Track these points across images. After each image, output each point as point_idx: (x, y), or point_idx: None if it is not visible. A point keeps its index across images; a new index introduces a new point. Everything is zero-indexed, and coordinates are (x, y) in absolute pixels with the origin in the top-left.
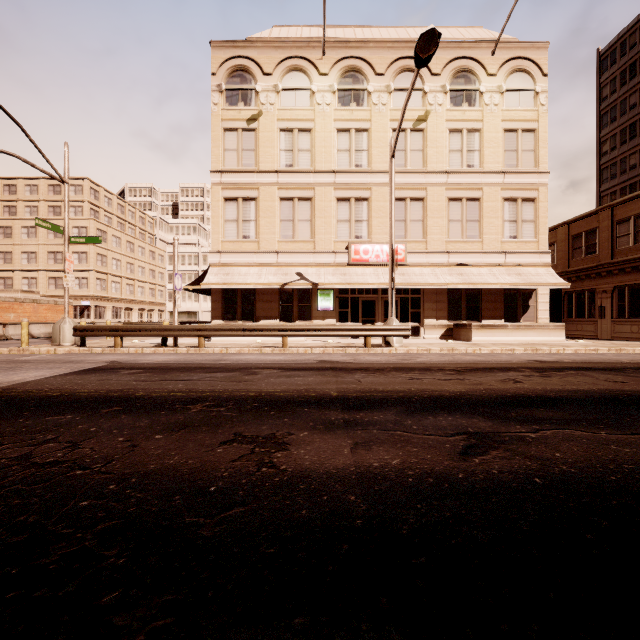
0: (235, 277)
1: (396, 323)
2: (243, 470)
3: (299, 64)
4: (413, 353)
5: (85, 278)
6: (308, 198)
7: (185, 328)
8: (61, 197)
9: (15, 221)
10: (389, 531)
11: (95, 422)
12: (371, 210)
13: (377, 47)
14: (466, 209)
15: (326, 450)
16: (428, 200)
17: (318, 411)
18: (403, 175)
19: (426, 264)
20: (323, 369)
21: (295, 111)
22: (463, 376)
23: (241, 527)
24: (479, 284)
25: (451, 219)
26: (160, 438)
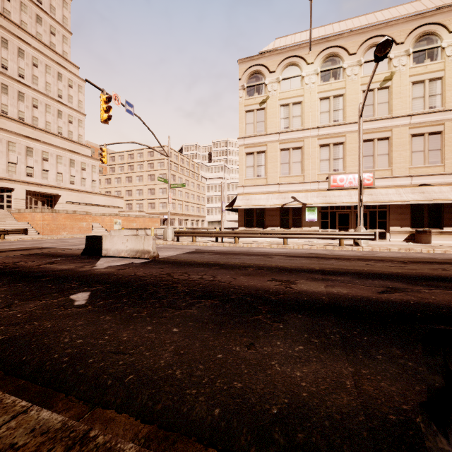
0: (252, 201)
1: (363, 230)
2: (280, 288)
3: (293, 61)
4: (375, 251)
5: (165, 203)
6: (299, 147)
7: (228, 232)
8: (154, 158)
9: (133, 173)
10: (336, 305)
11: (214, 271)
12: (345, 150)
13: (350, 35)
14: (428, 141)
15: (313, 286)
16: (393, 138)
17: (308, 274)
18: (371, 122)
19: (391, 186)
20: (310, 257)
21: (290, 92)
22: (405, 265)
23: (284, 299)
24: (439, 200)
25: (414, 150)
26: (243, 277)
